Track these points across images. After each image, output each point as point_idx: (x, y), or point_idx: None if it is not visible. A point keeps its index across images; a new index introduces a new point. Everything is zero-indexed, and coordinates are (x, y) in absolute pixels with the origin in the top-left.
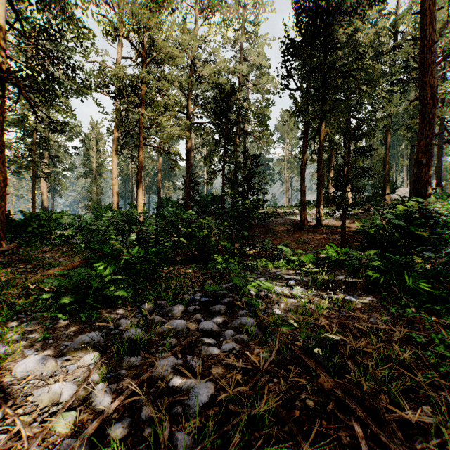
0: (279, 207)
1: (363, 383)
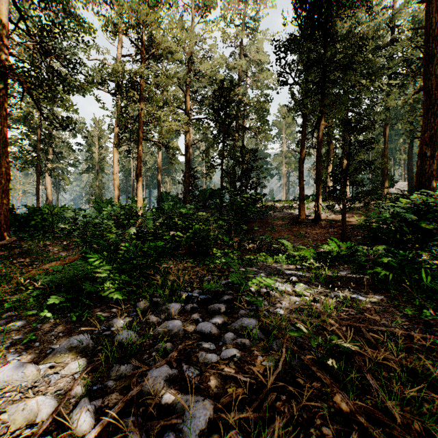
0: (277, 201)
1: (390, 406)
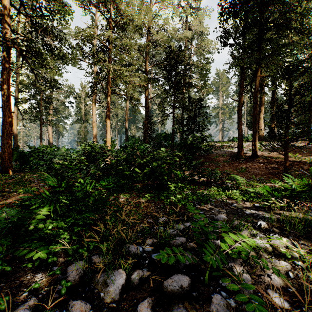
0: (217, 142)
1: None
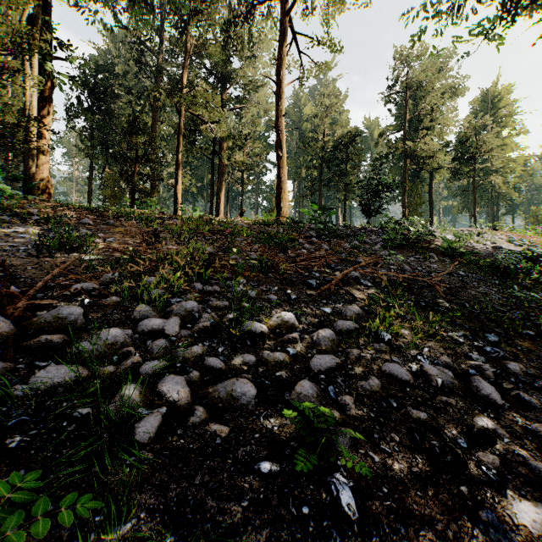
0: None
1: None
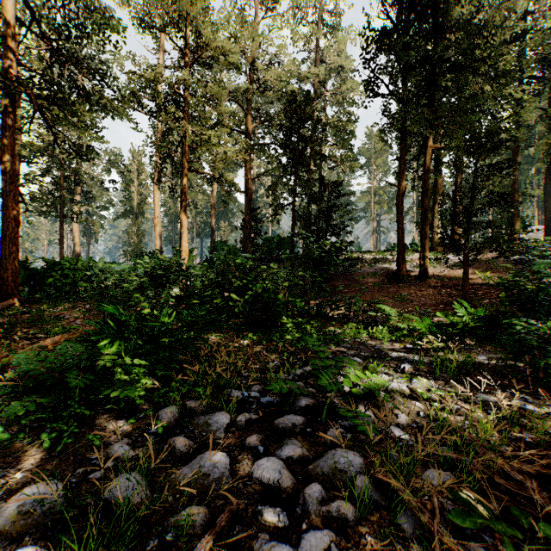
0: (366, 252)
1: None
